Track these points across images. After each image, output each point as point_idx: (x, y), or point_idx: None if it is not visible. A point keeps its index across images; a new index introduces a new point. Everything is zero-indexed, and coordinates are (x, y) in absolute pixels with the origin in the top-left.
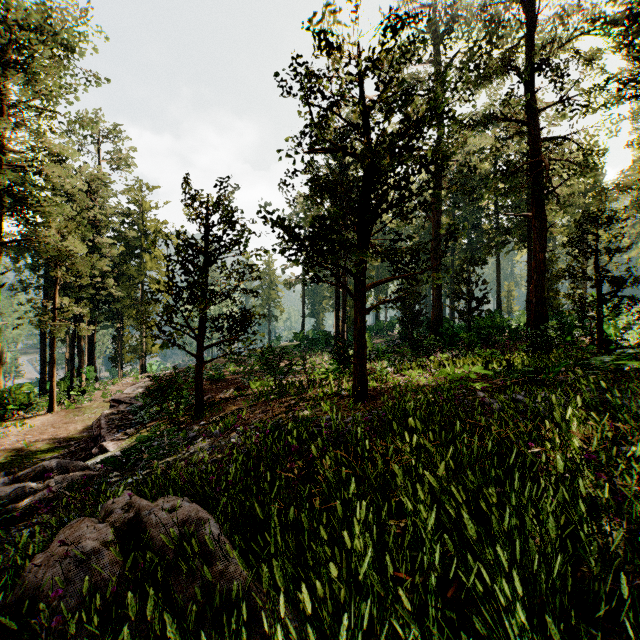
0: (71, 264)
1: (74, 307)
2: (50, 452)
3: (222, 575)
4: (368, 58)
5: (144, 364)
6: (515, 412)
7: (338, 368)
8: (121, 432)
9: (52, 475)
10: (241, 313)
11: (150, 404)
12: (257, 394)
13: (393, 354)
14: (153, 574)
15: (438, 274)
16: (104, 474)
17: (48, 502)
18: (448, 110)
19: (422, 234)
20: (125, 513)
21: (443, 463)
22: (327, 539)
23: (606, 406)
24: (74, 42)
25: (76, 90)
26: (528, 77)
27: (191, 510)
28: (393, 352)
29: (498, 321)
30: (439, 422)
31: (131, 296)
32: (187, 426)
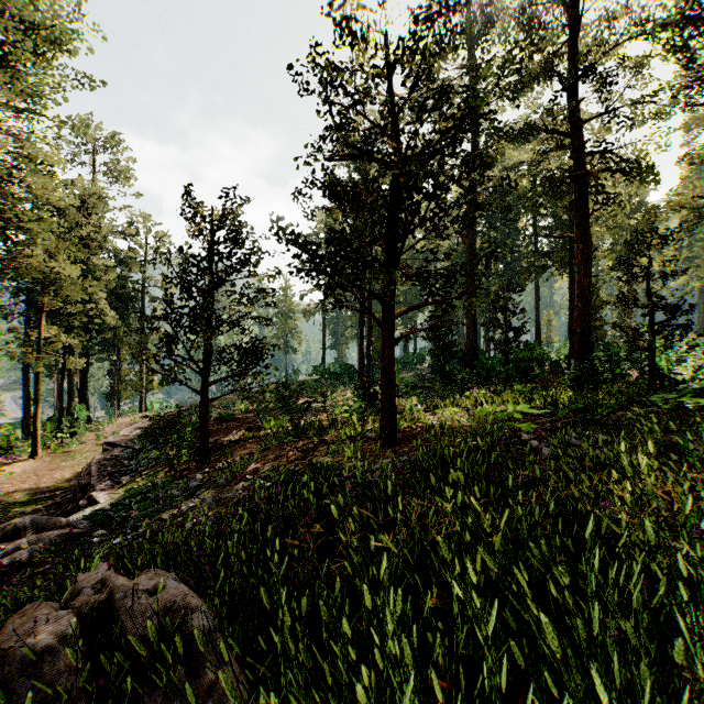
0: (58, 288)
1: (62, 337)
2: (31, 504)
3: (210, 691)
4: (398, 47)
5: (144, 402)
6: (573, 460)
7: (363, 406)
8: (114, 480)
9: (26, 534)
10: (252, 344)
11: (146, 449)
12: (271, 436)
13: (423, 390)
14: (121, 685)
15: (477, 299)
16: (89, 532)
17: (19, 568)
18: (489, 111)
19: (455, 258)
20: (96, 594)
21: (501, 535)
22: (351, 628)
23: (671, 450)
24: (62, 35)
25: (64, 90)
26: (572, 84)
27: (176, 594)
28: (423, 387)
29: (537, 353)
30: (485, 473)
31: (129, 325)
32: (190, 473)
